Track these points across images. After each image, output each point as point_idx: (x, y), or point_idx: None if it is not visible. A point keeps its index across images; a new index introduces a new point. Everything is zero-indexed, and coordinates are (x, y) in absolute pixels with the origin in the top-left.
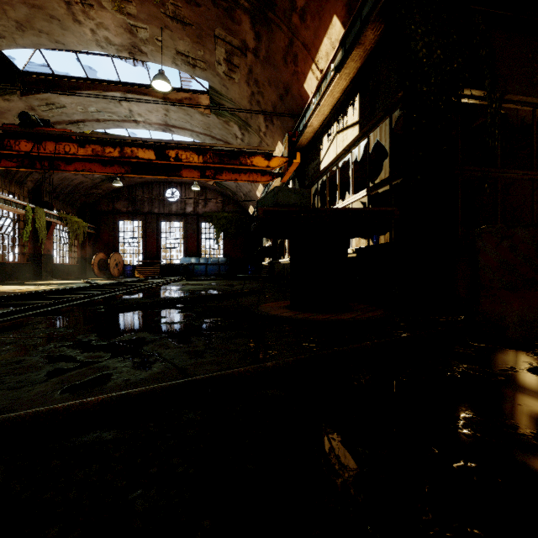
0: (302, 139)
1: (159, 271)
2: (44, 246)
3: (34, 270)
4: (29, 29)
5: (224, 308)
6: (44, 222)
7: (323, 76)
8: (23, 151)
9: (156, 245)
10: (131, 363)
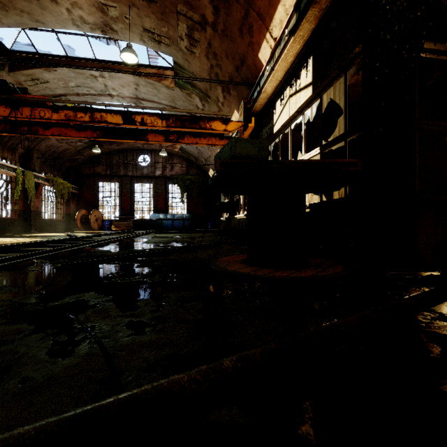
0: (256, 105)
1: (132, 226)
2: (34, 204)
3: (25, 224)
4: (12, 8)
5: (183, 262)
6: (32, 183)
7: (277, 42)
8: (1, 116)
9: (130, 203)
10: (49, 345)
